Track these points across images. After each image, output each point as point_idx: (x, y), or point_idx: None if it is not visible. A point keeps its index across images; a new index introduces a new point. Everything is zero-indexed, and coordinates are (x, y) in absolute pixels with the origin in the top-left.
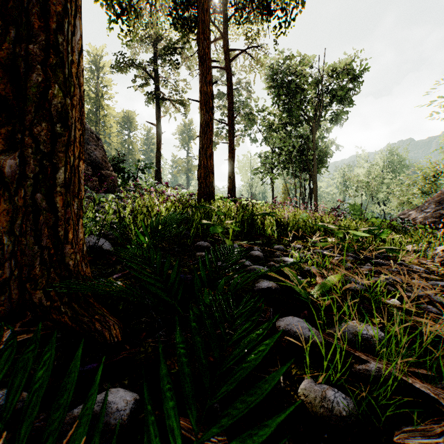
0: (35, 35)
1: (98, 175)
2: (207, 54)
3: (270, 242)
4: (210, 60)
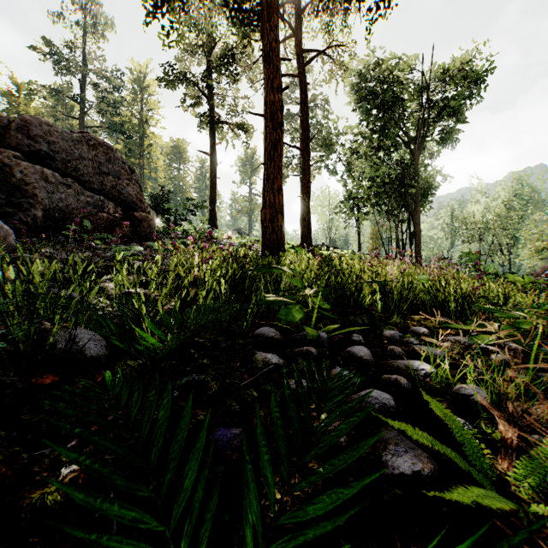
0: None
1: (131, 218)
2: (275, 50)
3: (374, 321)
4: (278, 59)
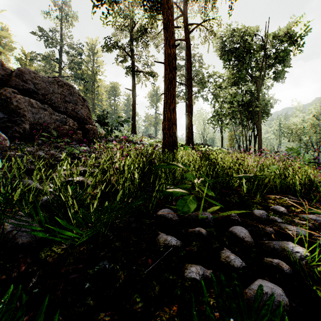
0: None
1: (83, 128)
2: (171, 21)
3: (243, 200)
4: (173, 27)
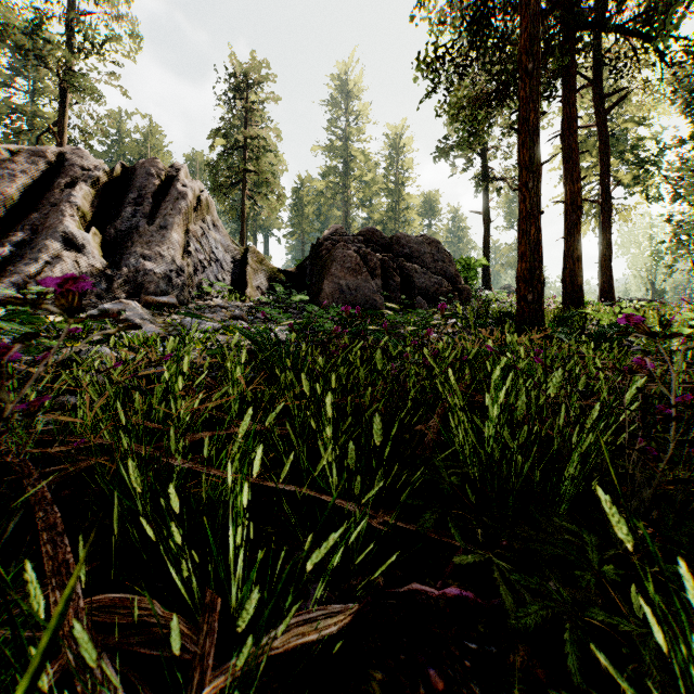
0: (536, 260)
1: (456, 289)
2: (574, 149)
3: None
4: (577, 154)
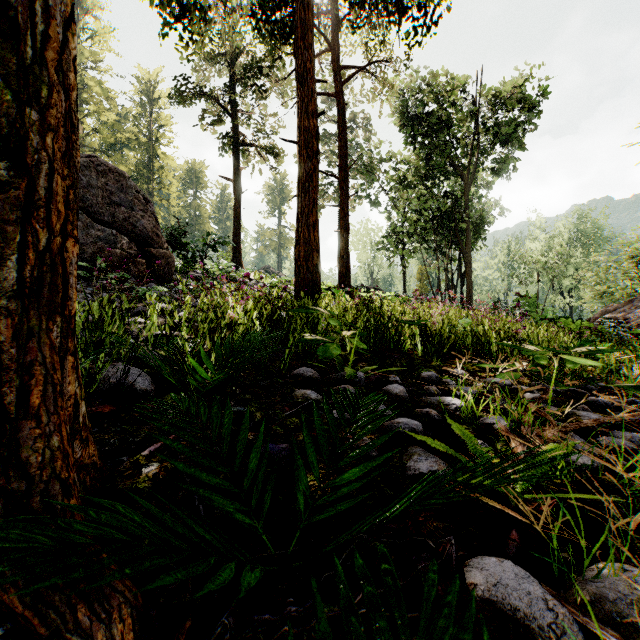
0: None
1: (147, 255)
2: (310, 71)
3: (413, 364)
4: (314, 80)
